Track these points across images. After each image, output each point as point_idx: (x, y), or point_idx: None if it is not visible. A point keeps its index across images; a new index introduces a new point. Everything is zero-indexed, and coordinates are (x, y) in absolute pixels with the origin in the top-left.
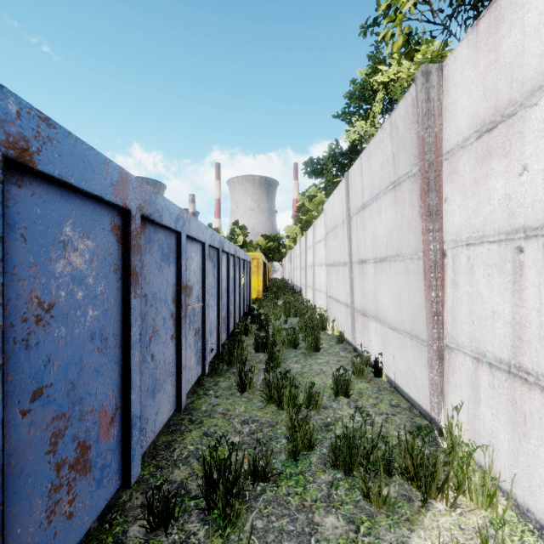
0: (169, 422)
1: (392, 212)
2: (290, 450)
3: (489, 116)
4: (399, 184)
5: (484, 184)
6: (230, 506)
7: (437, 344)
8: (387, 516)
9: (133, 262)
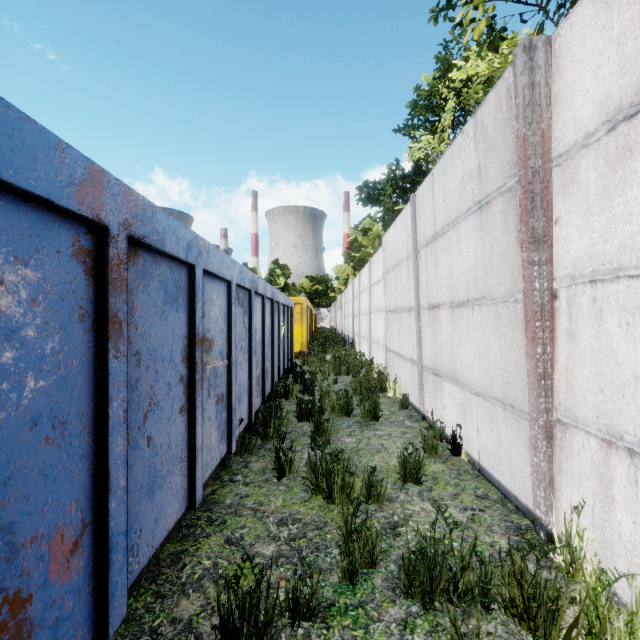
0: (180, 522)
1: (476, 241)
2: (344, 569)
3: (629, 98)
4: (486, 203)
5: (620, 194)
6: None
7: (544, 418)
8: None
9: (113, 304)
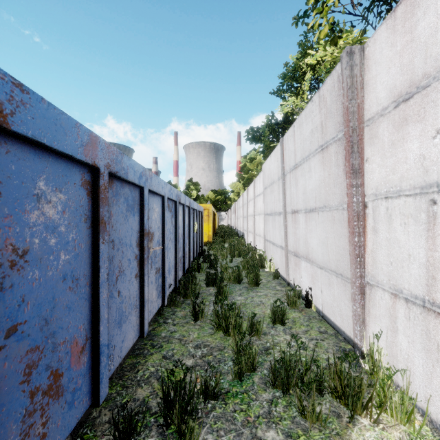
0: (134, 346)
1: (320, 170)
2: (236, 372)
3: (405, 88)
4: (326, 147)
5: (401, 146)
6: (185, 423)
7: (359, 281)
8: (319, 431)
9: (102, 212)
